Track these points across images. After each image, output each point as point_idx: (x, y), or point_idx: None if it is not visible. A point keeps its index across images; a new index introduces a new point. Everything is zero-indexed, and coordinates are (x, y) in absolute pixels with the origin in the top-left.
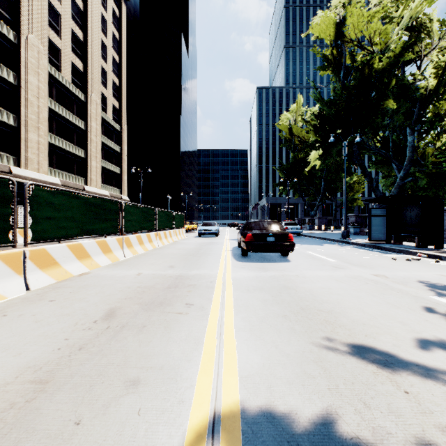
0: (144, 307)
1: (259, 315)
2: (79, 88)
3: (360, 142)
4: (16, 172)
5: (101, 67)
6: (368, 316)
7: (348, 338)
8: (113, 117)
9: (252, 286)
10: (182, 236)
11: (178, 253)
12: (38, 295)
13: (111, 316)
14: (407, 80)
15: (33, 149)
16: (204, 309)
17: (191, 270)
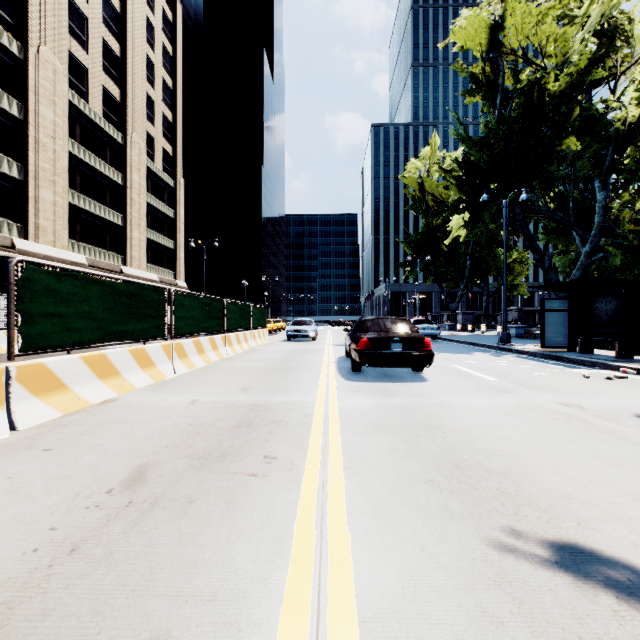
0: (195, 463)
1: (387, 479)
2: (115, 124)
3: (527, 201)
4: (21, 246)
5: (146, 94)
6: (572, 483)
7: (548, 529)
8: (165, 167)
9: (371, 423)
10: (264, 340)
11: (255, 366)
12: (28, 438)
13: (139, 481)
14: (596, 109)
15: (46, 213)
16: (294, 466)
17: (275, 394)
